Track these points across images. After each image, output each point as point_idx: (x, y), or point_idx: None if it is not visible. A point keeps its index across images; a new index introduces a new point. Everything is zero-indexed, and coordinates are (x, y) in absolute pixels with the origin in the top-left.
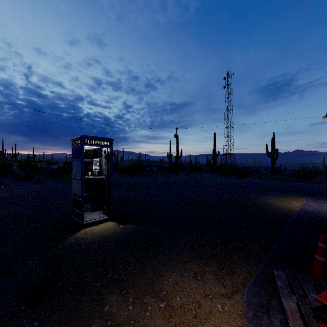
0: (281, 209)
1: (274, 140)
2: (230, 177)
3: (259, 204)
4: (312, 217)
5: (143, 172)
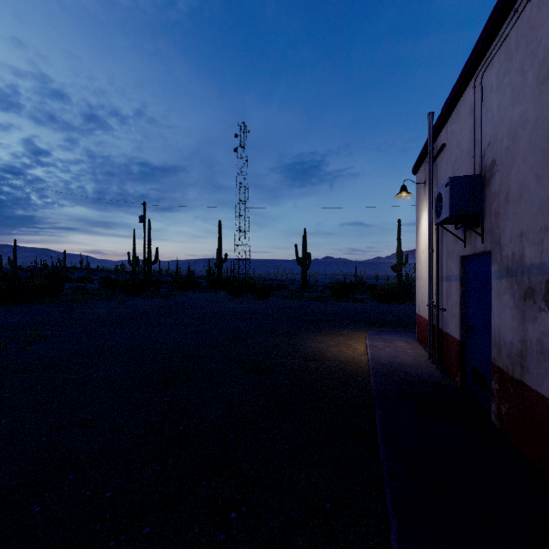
0: (343, 364)
1: (305, 240)
2: (246, 298)
3: (304, 357)
4: (401, 381)
5: (57, 296)
